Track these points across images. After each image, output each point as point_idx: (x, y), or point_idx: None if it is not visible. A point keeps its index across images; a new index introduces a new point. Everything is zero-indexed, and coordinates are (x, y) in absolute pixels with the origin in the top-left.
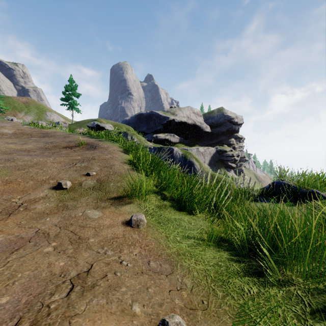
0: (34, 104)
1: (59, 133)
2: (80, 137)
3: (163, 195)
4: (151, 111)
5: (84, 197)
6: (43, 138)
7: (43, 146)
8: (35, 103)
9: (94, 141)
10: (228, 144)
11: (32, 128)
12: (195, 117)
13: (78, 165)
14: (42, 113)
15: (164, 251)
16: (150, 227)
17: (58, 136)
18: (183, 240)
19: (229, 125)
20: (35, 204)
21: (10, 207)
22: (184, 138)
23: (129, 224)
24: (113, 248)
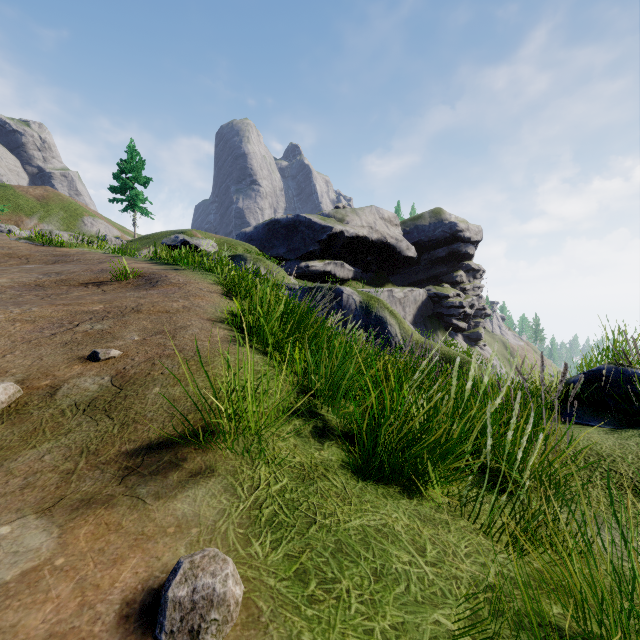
0: (59, 200)
1: (91, 255)
2: (134, 262)
3: (319, 424)
4: (296, 215)
5: (35, 447)
6: (52, 265)
7: (33, 281)
8: (61, 198)
9: (159, 271)
10: (453, 282)
11: (36, 245)
12: (385, 227)
13: (83, 329)
14: (74, 220)
15: None
16: (258, 630)
17: (87, 261)
18: None
19: (455, 244)
20: None
21: None
22: (363, 270)
23: (153, 623)
24: None
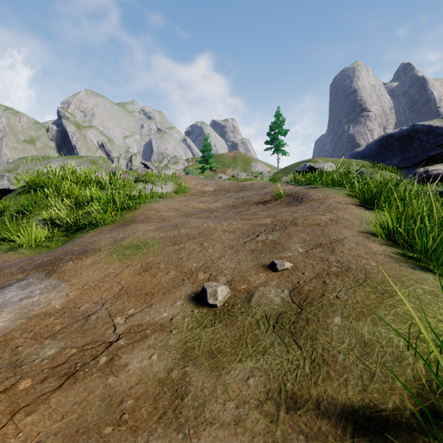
0: (240, 156)
1: (257, 185)
2: (282, 186)
3: None
4: (412, 126)
5: (241, 361)
6: (239, 192)
7: (231, 203)
8: (241, 155)
9: (300, 190)
10: None
11: (231, 182)
12: None
13: (261, 239)
14: (247, 166)
15: None
16: None
17: (255, 189)
18: None
19: None
20: (136, 347)
21: (96, 342)
22: None
23: None
24: None
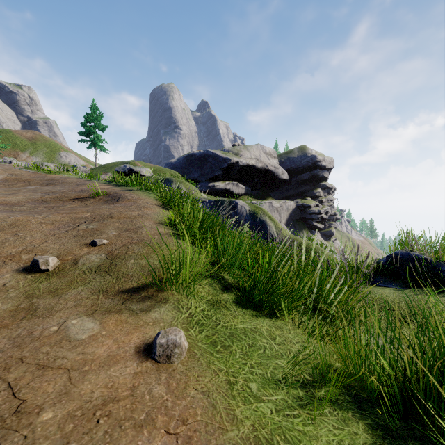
0: (43, 140)
1: (71, 180)
2: (100, 184)
3: (222, 281)
4: (206, 151)
5: (75, 289)
6: (46, 186)
7: (39, 197)
8: (44, 139)
9: (118, 191)
10: (313, 196)
11: (33, 173)
12: (267, 159)
13: (82, 228)
14: (53, 154)
15: (224, 437)
16: (195, 359)
17: (69, 184)
18: (264, 391)
19: (315, 170)
20: None
21: None
22: (252, 188)
23: (150, 354)
24: (93, 444)
